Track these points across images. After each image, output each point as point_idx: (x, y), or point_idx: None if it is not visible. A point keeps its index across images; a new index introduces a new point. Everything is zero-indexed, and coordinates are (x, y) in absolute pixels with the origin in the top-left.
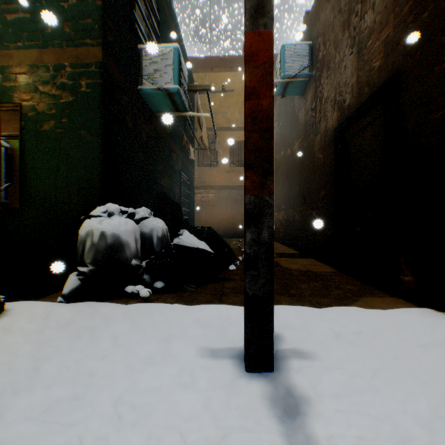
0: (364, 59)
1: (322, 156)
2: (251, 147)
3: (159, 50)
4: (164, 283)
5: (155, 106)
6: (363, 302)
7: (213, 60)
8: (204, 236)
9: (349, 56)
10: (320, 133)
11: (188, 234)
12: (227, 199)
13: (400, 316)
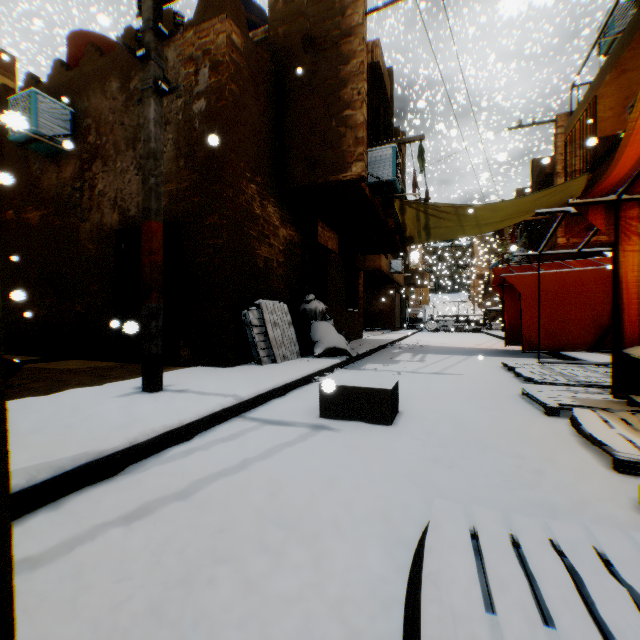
0: None
1: (97, 248)
2: (155, 279)
3: None
4: None
5: None
6: (166, 371)
7: None
8: None
9: (136, 175)
10: (92, 223)
11: None
12: None
13: (190, 370)
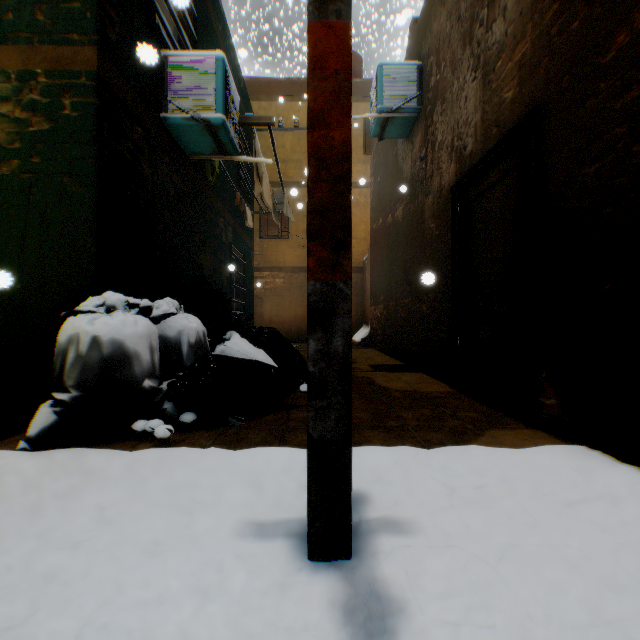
0: (492, 87)
1: (436, 225)
2: (316, 204)
3: (194, 60)
4: (196, 415)
5: (189, 145)
6: (491, 437)
7: (281, 84)
8: (263, 341)
9: (472, 83)
10: (432, 193)
11: (238, 339)
12: (303, 286)
13: (541, 457)
